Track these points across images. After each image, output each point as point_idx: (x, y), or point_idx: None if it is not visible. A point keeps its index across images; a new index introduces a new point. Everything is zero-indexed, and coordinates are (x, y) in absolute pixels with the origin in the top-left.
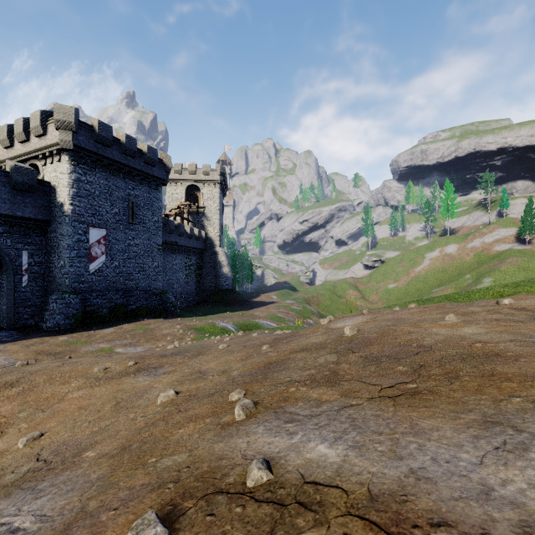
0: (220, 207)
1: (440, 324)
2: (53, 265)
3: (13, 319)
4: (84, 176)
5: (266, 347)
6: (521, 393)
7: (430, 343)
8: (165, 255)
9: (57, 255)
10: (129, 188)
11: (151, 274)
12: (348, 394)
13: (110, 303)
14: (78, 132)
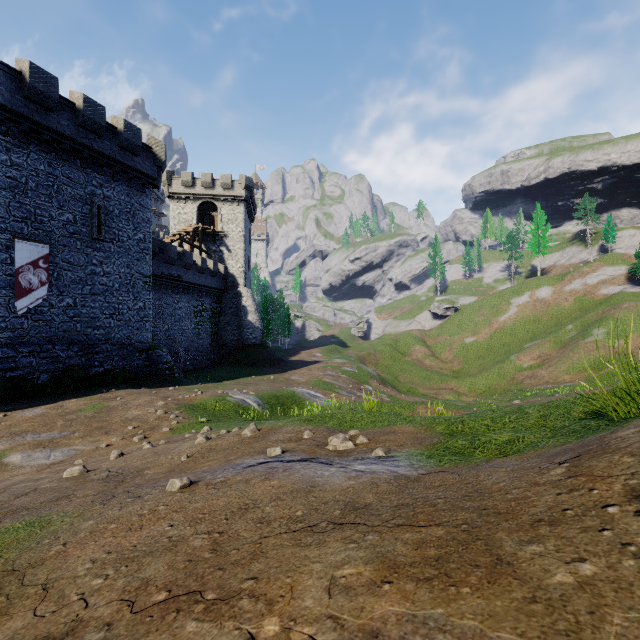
0: (245, 233)
1: None
2: None
3: None
4: (6, 154)
5: None
6: None
7: None
8: (163, 294)
9: None
10: (94, 184)
11: (133, 320)
12: None
13: (56, 363)
14: None
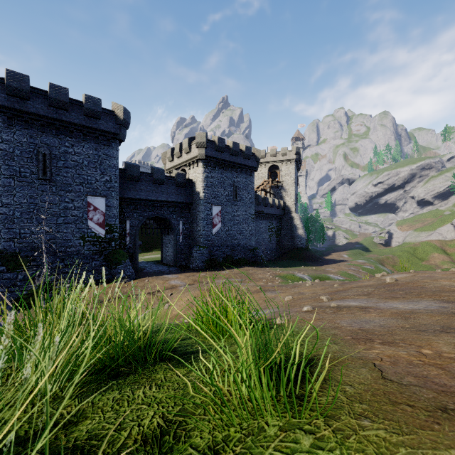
0: (295, 180)
1: (450, 280)
2: (193, 229)
3: (176, 261)
4: (210, 174)
5: (336, 285)
6: (435, 298)
7: (428, 286)
8: (255, 221)
9: (196, 223)
10: (234, 177)
11: (247, 235)
12: (370, 297)
13: (224, 254)
14: (207, 147)
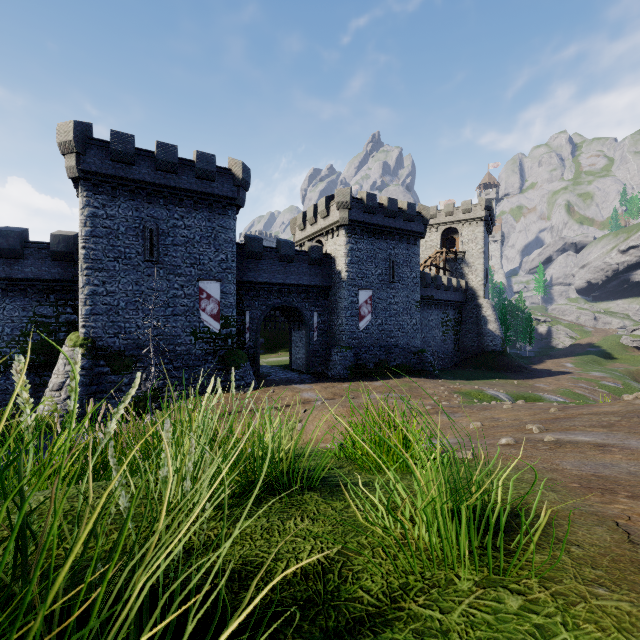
0: (484, 249)
1: None
2: (333, 323)
3: (309, 366)
4: (355, 245)
5: (553, 409)
6: None
7: None
8: (421, 311)
9: (336, 315)
10: (390, 248)
11: (409, 332)
12: (613, 430)
13: (375, 358)
14: (351, 208)
